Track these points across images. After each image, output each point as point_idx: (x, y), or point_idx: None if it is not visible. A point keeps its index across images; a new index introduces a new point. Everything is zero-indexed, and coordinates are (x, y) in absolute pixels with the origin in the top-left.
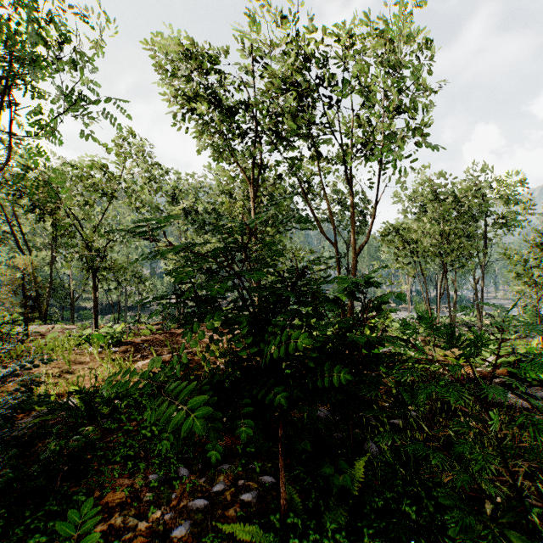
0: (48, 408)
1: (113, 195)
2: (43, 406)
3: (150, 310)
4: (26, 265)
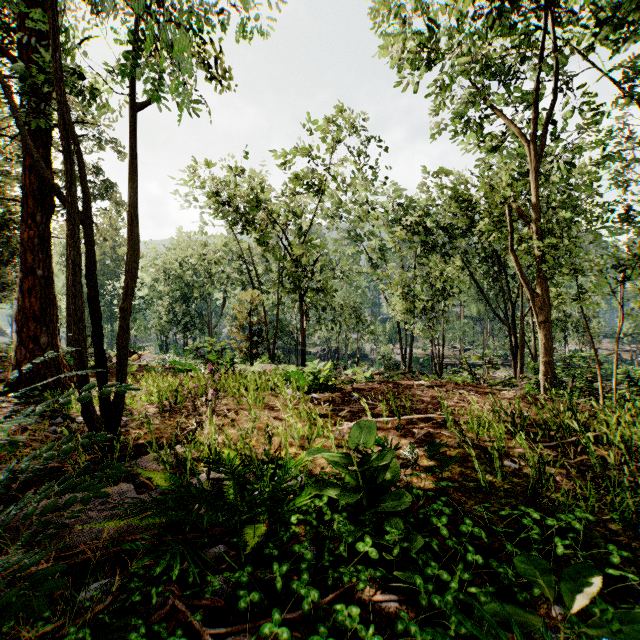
0: (170, 486)
1: (319, 187)
2: (166, 480)
3: (371, 359)
4: (251, 298)
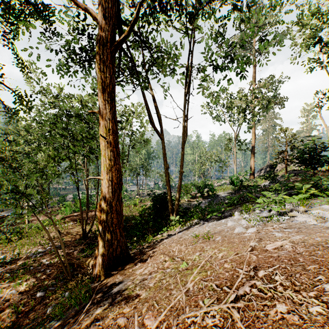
0: None
1: None
2: None
3: None
4: None
